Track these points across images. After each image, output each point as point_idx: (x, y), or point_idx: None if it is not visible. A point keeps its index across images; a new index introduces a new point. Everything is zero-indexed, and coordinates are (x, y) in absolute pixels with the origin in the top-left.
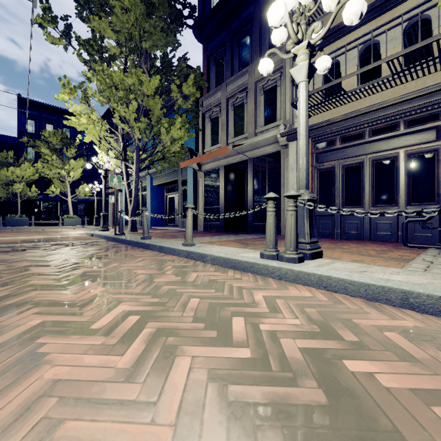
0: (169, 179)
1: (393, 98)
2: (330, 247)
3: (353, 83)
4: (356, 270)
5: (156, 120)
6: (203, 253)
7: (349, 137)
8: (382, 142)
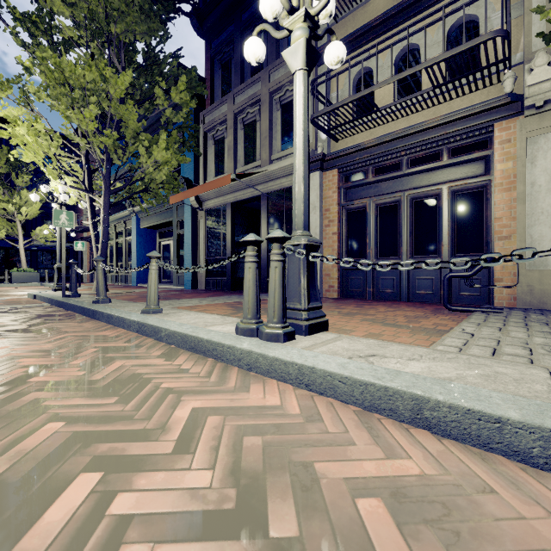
0: (162, 220)
1: (434, 119)
2: (352, 312)
3: (388, 98)
4: (362, 353)
5: (133, 135)
6: (157, 327)
7: (383, 168)
8: (423, 176)
